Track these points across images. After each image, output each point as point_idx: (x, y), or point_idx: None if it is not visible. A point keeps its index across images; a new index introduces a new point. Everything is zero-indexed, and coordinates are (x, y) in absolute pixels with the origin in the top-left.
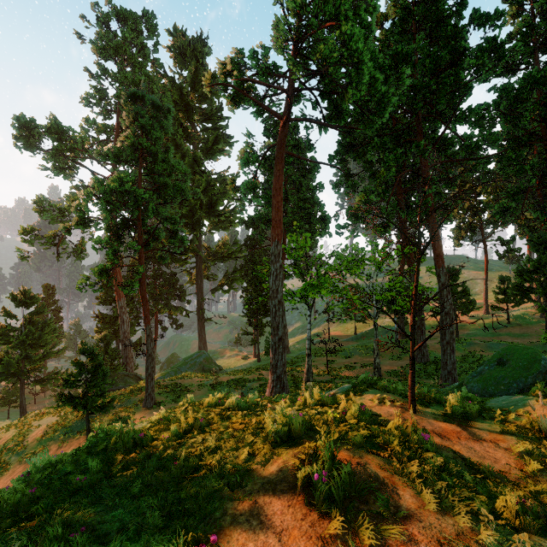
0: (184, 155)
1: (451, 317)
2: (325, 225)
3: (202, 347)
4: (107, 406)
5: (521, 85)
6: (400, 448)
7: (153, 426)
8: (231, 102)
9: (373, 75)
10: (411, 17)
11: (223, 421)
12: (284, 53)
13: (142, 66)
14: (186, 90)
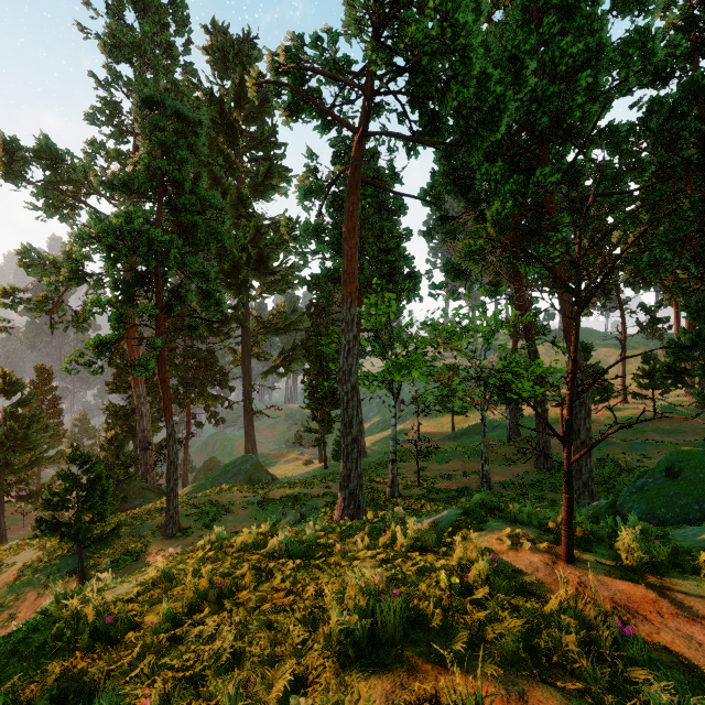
0: (225, 192)
1: (588, 408)
2: (414, 285)
3: (249, 449)
4: (109, 535)
5: (679, 94)
6: (587, 660)
7: (142, 591)
8: (286, 112)
9: (485, 70)
10: (532, 0)
11: (260, 582)
12: (359, 32)
13: (168, 71)
14: (228, 105)
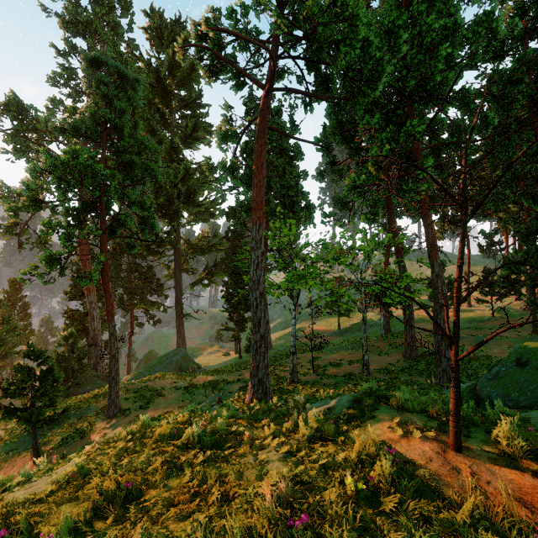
0: (160, 141)
1: None
2: (309, 214)
3: (180, 344)
4: (60, 417)
5: (515, 66)
6: None
7: (55, 489)
8: (207, 73)
9: (367, 37)
10: None
11: (171, 477)
12: (266, 2)
13: (114, 44)
14: (163, 73)
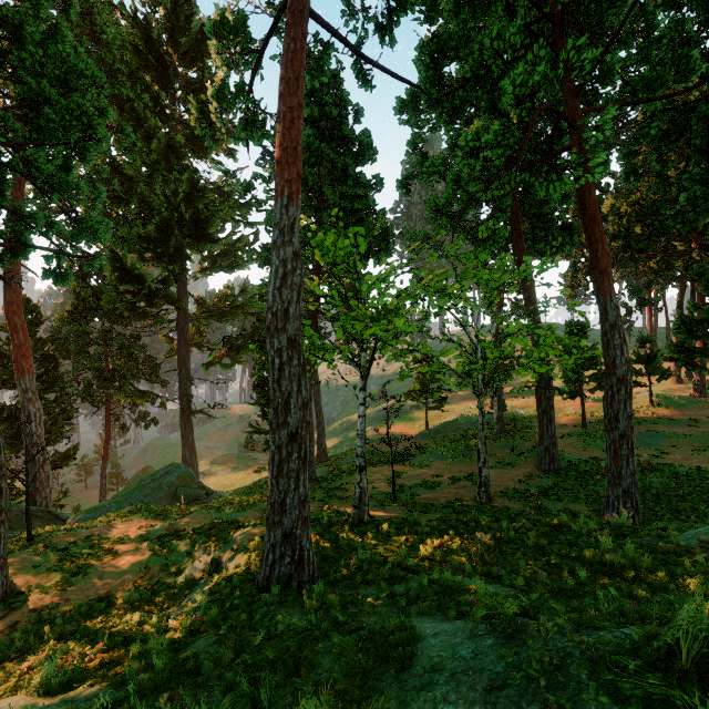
0: (151, 136)
1: (629, 386)
2: (386, 243)
3: (187, 456)
4: None
5: None
6: None
7: None
8: None
9: None
10: None
11: None
12: None
13: None
14: (156, 31)
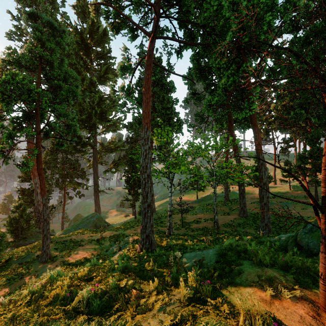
0: (83, 78)
1: (267, 186)
2: (179, 126)
3: (97, 209)
4: (4, 264)
5: (308, 33)
6: None
7: None
8: (112, 28)
9: (220, 2)
10: None
11: None
12: None
13: (52, 13)
14: (85, 35)
